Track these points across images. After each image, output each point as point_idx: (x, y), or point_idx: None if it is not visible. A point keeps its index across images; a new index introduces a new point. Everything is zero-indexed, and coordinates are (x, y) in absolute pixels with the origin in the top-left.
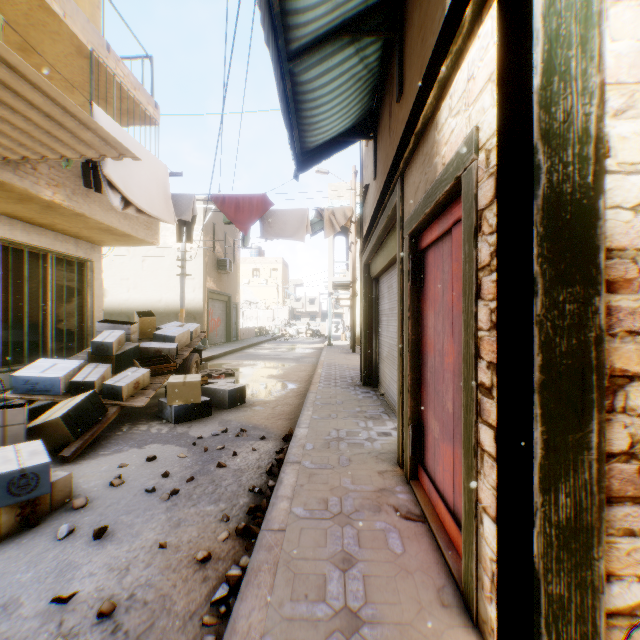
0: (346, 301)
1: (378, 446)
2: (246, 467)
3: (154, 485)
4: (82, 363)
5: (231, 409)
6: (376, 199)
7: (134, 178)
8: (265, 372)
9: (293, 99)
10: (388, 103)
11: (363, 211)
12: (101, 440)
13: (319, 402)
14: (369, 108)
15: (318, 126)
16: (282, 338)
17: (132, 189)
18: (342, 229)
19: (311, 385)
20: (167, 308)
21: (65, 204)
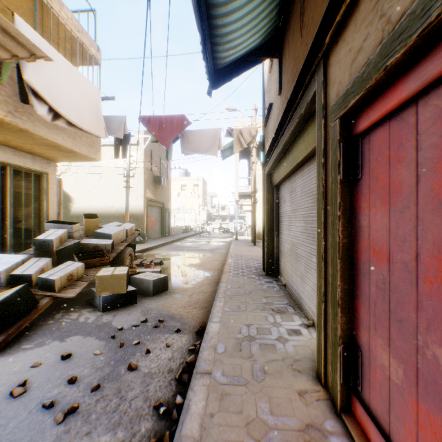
0: (247, 207)
1: (291, 349)
2: (156, 369)
3: (56, 395)
4: (26, 257)
5: (154, 296)
6: (281, 111)
7: (63, 93)
8: (187, 261)
9: (205, 2)
10: (298, 6)
11: (265, 130)
12: (31, 330)
13: (229, 292)
14: (275, 27)
15: (229, 39)
16: (202, 234)
17: (61, 102)
18: (245, 154)
19: (222, 274)
20: (117, 212)
21: (7, 119)
